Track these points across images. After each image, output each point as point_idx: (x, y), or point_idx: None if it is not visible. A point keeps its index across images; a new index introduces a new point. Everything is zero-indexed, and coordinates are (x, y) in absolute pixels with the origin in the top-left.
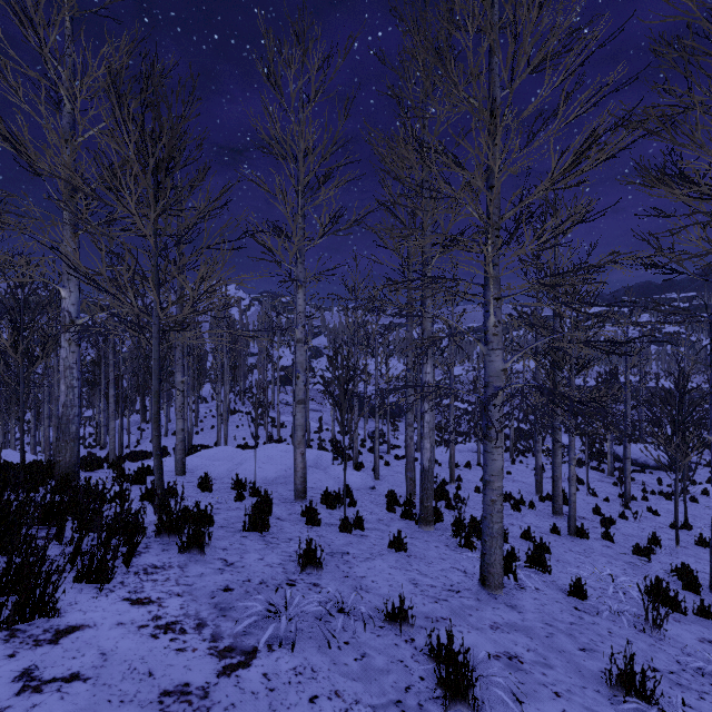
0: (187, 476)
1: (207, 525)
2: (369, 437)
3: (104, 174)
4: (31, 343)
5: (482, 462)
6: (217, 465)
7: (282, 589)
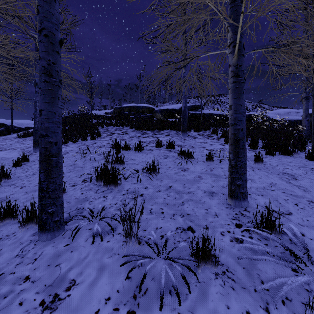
0: None
1: None
2: None
3: None
4: None
5: None
6: None
7: None
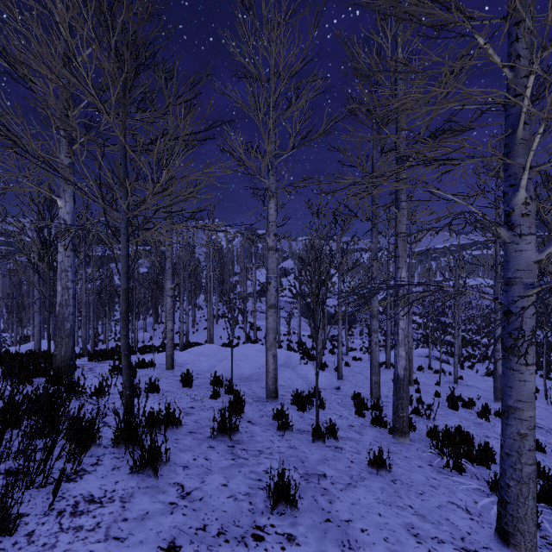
0: (175, 370)
1: (175, 429)
2: (329, 340)
3: (91, 90)
4: (53, 254)
5: (432, 366)
6: (202, 361)
7: (245, 547)
